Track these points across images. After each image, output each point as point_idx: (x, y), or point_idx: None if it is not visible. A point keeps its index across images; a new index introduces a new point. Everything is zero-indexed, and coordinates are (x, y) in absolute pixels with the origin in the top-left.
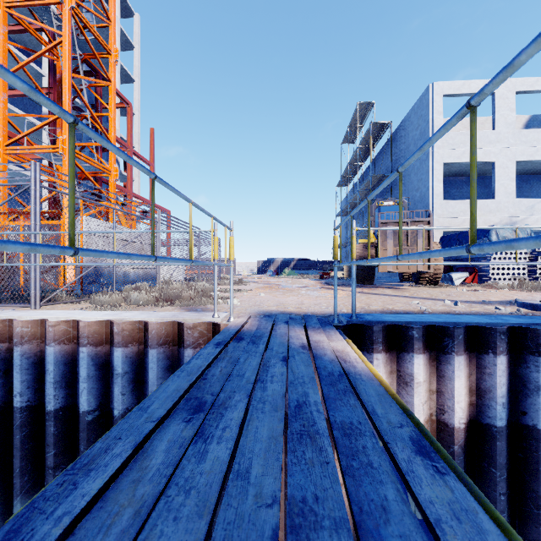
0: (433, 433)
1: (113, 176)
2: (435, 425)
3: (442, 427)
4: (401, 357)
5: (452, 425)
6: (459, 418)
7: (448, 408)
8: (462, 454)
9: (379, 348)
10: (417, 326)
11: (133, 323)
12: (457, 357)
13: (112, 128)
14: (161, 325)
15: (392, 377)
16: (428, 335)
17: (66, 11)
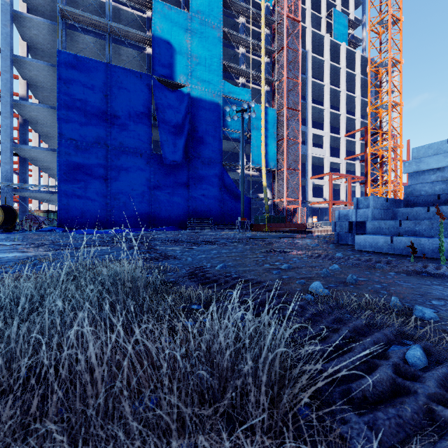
0: None
1: (401, 190)
2: None
3: None
4: None
5: None
6: None
7: None
8: None
9: None
10: None
11: None
12: None
13: (401, 173)
14: None
15: None
16: None
17: (389, 148)
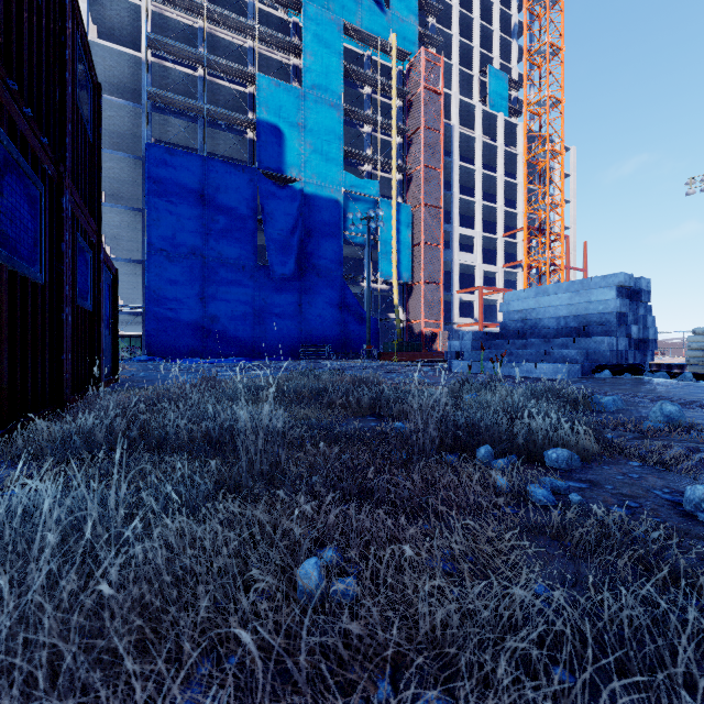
0: None
1: None
2: None
3: None
4: None
5: None
6: None
7: None
8: None
9: None
10: None
11: None
12: None
13: None
14: None
15: None
16: None
17: (547, 259)
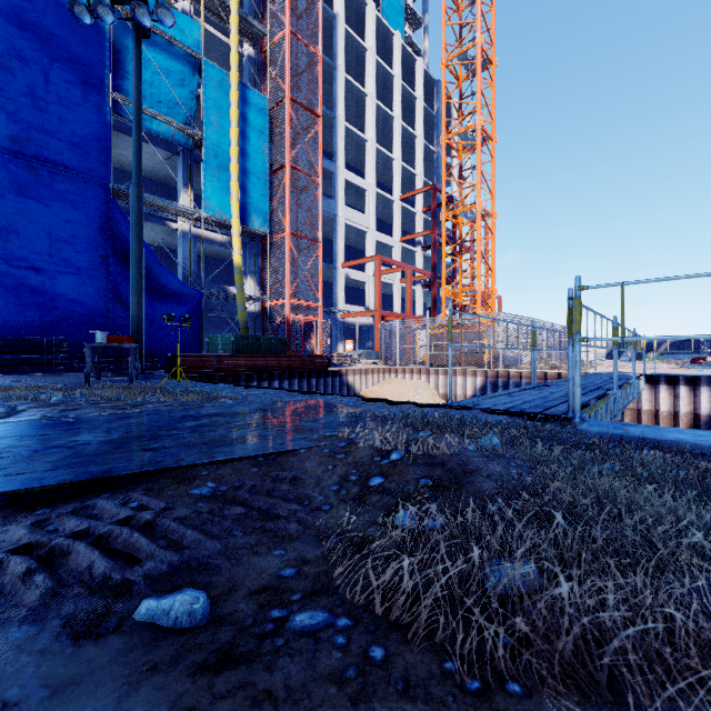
0: (692, 418)
1: (494, 294)
2: (693, 415)
3: (696, 416)
4: (675, 387)
5: (699, 414)
6: (702, 411)
7: (698, 408)
8: (704, 425)
9: (663, 383)
10: (681, 375)
11: (554, 372)
12: (701, 388)
13: (493, 264)
14: (566, 373)
15: (671, 395)
16: (689, 379)
17: (478, 213)
